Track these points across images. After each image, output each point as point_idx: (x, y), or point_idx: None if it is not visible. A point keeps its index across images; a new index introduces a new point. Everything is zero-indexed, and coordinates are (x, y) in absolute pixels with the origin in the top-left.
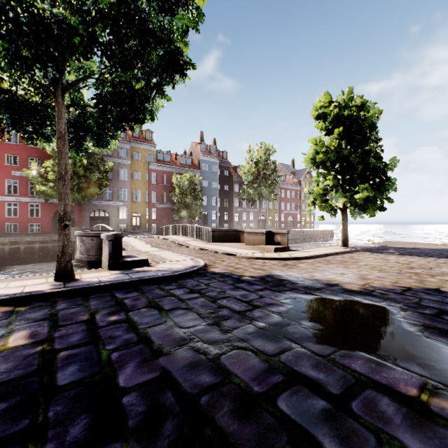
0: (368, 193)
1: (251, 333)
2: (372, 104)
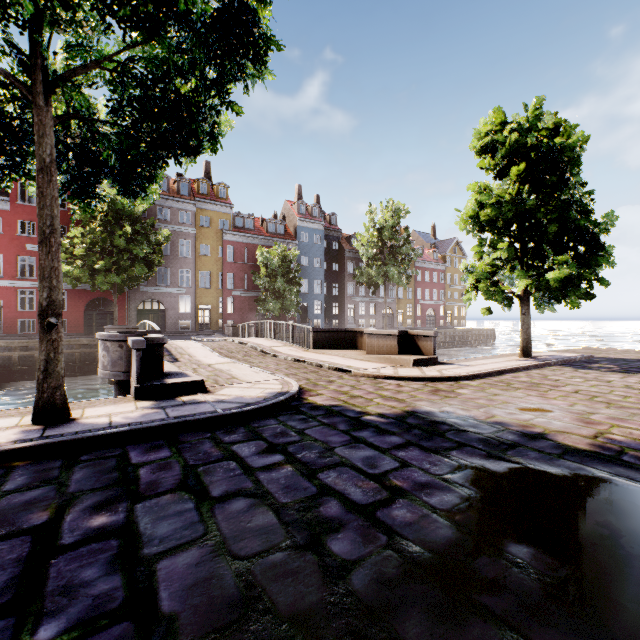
0: (570, 270)
1: (394, 582)
2: (572, 127)
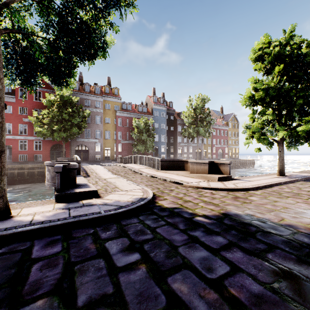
0: None
1: None
2: None
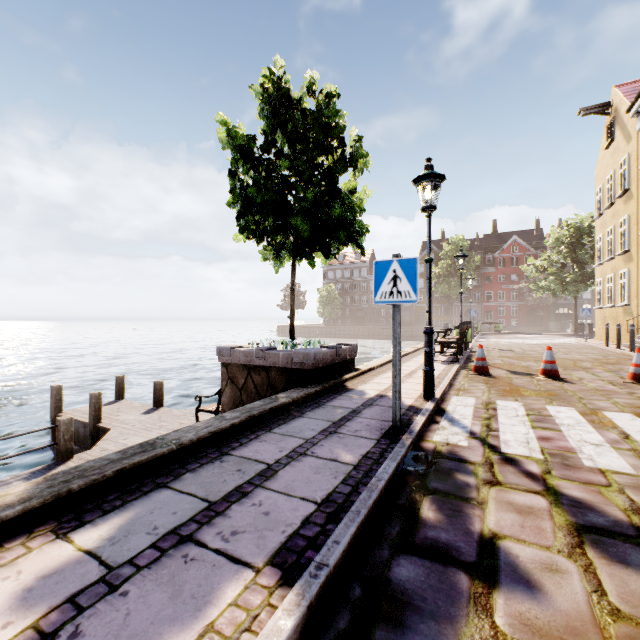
0: None
1: None
2: None
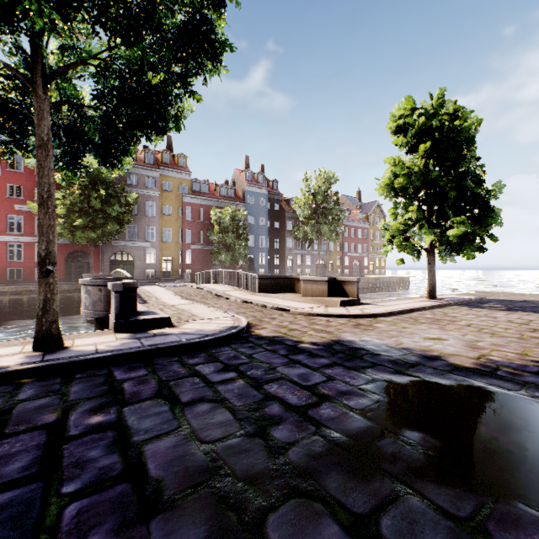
0: (466, 228)
1: (320, 456)
2: (468, 113)
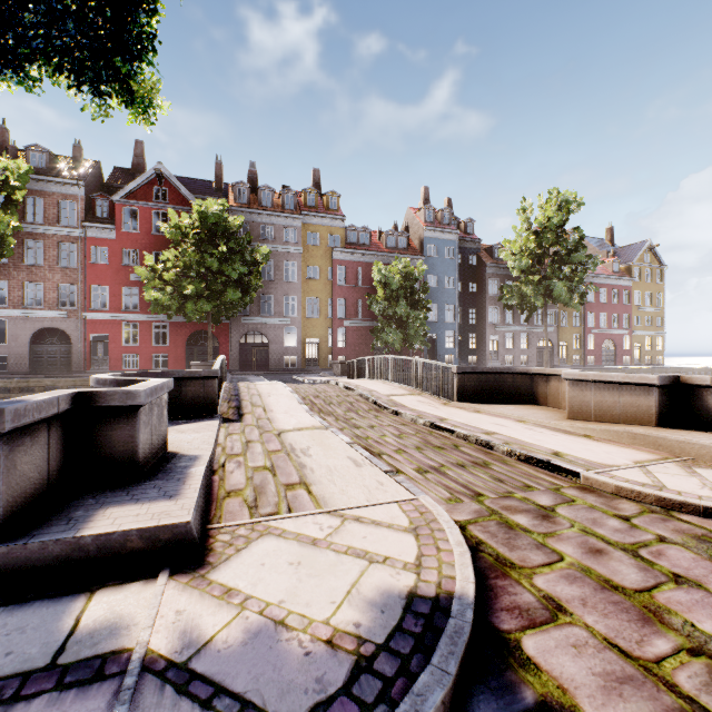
0: None
1: None
2: None
